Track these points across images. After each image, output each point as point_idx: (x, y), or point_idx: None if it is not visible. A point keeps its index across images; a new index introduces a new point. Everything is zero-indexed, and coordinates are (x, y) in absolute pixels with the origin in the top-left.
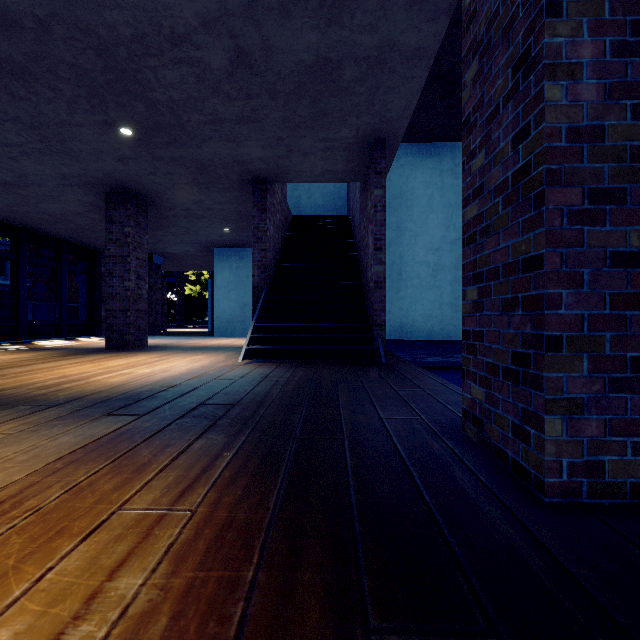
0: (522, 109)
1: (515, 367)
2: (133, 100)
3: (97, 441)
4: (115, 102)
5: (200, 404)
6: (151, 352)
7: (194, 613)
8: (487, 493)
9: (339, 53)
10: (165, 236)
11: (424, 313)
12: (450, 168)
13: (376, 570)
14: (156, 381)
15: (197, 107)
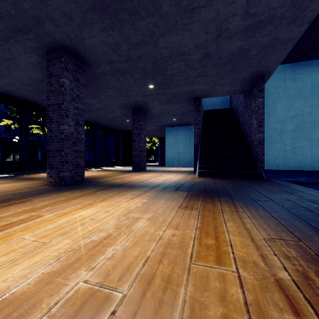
0: None
1: None
2: (158, 75)
3: (187, 196)
4: (151, 77)
5: (203, 189)
6: (152, 172)
7: (272, 226)
8: None
9: (250, 46)
10: (147, 123)
11: (274, 155)
12: (290, 77)
13: (317, 225)
14: (173, 182)
15: (181, 74)
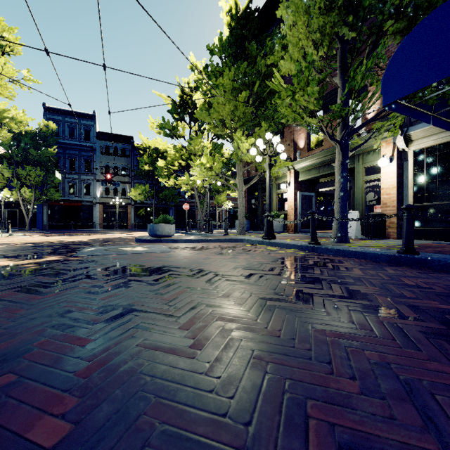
0: None
1: None
2: None
3: None
4: None
5: None
6: None
7: None
8: None
9: None
10: None
11: None
12: None
13: None
14: None
15: None
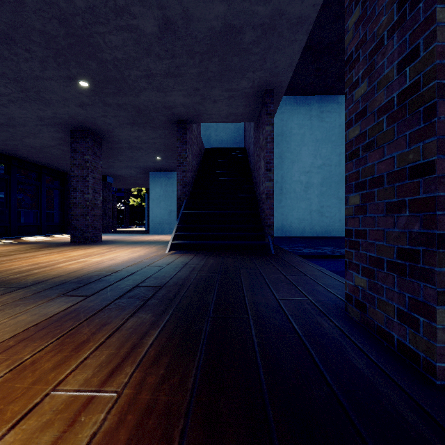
0: (409, 35)
1: (401, 261)
2: (88, 59)
3: (48, 319)
4: (75, 61)
5: (135, 286)
6: (103, 245)
7: None
8: (381, 374)
9: (241, 21)
10: (114, 163)
11: (298, 217)
12: (317, 114)
13: None
14: (104, 267)
15: (135, 65)
